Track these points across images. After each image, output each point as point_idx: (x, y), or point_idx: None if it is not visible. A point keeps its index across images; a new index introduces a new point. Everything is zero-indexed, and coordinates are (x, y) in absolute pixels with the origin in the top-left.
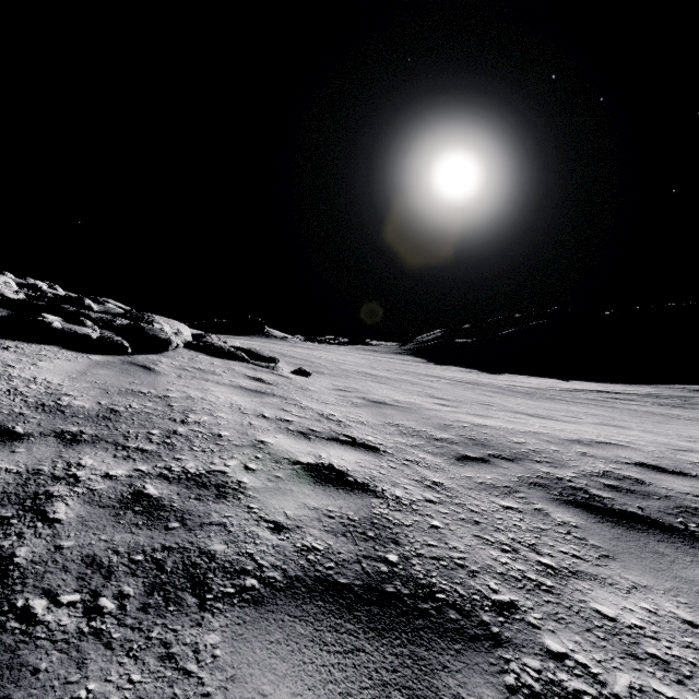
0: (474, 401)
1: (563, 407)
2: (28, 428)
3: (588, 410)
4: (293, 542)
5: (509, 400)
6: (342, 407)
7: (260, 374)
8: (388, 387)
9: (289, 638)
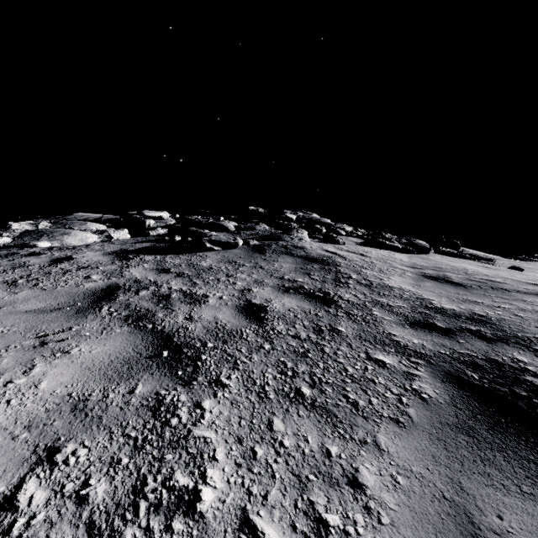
0: None
1: None
2: (420, 268)
3: None
4: (533, 291)
5: None
6: None
7: (485, 265)
8: None
9: (536, 297)
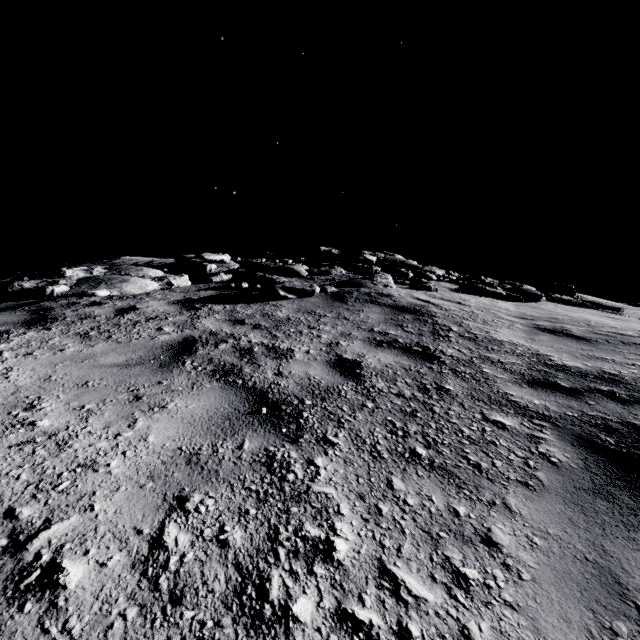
0: None
1: None
2: (531, 318)
3: None
4: None
5: None
6: None
7: (611, 315)
8: None
9: None
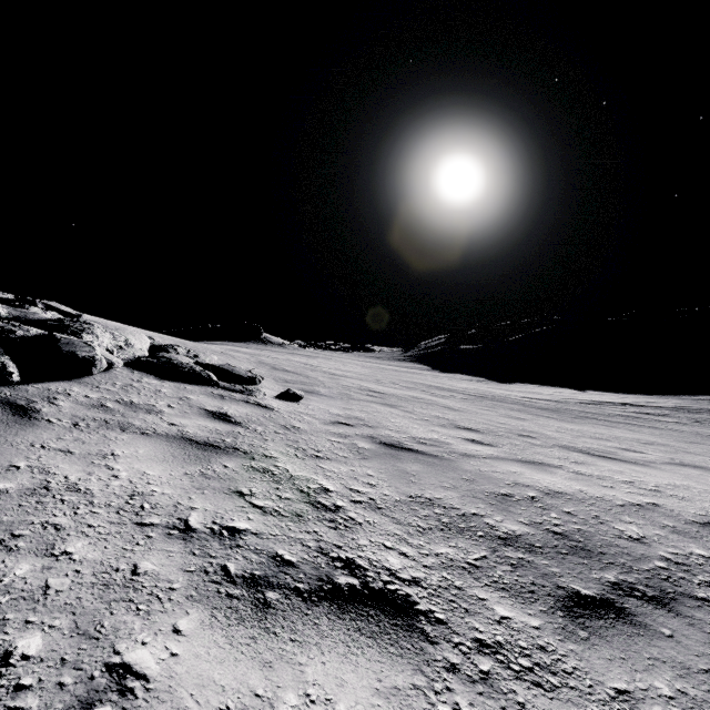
0: (508, 430)
1: (607, 433)
2: None
3: (634, 434)
4: None
5: (543, 424)
6: (341, 465)
7: (227, 405)
8: (400, 412)
9: None
